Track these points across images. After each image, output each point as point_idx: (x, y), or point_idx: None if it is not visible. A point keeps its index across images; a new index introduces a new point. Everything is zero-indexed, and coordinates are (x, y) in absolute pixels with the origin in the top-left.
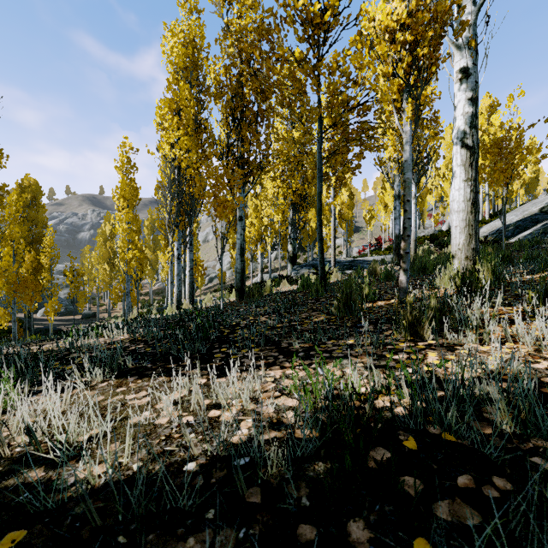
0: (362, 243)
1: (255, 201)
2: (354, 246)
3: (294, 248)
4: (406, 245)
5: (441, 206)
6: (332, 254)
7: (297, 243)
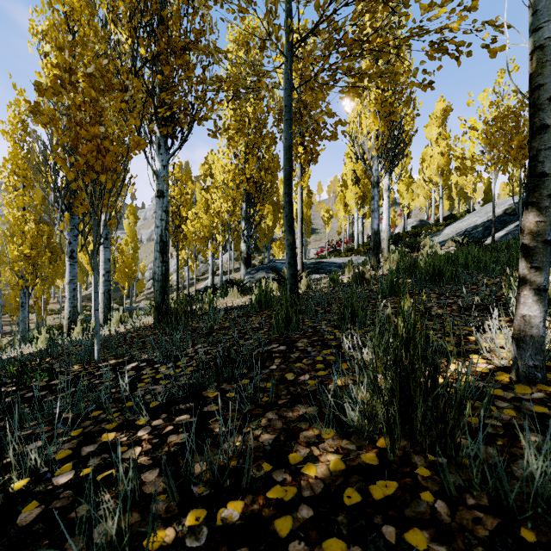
0: (319, 245)
1: (205, 195)
2: (311, 247)
3: (249, 247)
4: (545, 221)
5: (392, 210)
6: (299, 254)
7: (252, 242)
